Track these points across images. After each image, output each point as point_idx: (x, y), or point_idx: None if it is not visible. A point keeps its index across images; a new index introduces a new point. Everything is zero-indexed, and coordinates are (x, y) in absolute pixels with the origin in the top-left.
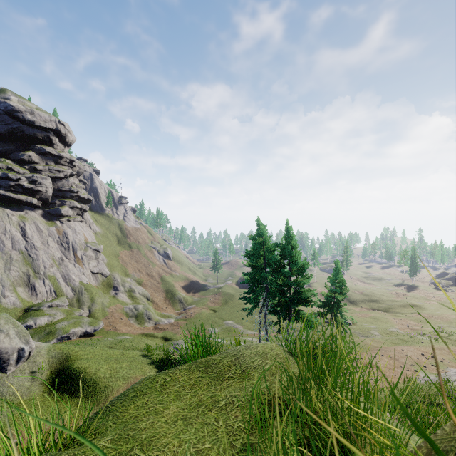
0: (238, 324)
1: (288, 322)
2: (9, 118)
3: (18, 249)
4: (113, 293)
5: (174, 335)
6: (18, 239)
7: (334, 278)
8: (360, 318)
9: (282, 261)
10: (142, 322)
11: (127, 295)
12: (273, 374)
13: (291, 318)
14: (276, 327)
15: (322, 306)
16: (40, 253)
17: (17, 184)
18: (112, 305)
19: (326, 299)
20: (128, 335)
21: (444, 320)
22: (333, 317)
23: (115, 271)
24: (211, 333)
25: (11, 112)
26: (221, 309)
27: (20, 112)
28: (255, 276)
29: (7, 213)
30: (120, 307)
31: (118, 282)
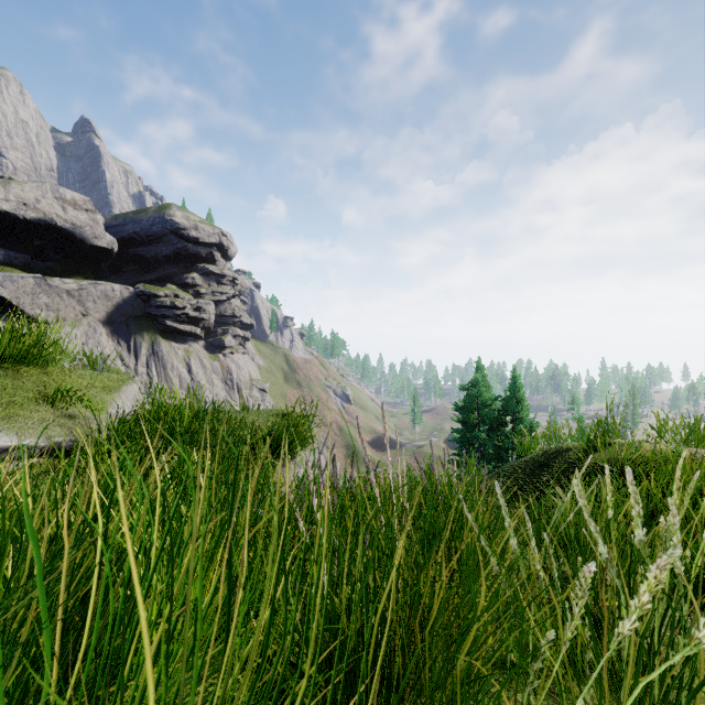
0: None
1: None
2: (175, 238)
3: (185, 388)
4: None
5: None
6: (184, 376)
7: None
8: None
9: (500, 417)
10: None
11: None
12: None
13: None
14: None
15: None
16: (206, 393)
17: (183, 313)
18: None
19: None
20: None
21: None
22: None
23: None
24: None
25: (177, 230)
26: None
27: (185, 230)
28: (464, 434)
29: (174, 347)
30: None
31: None
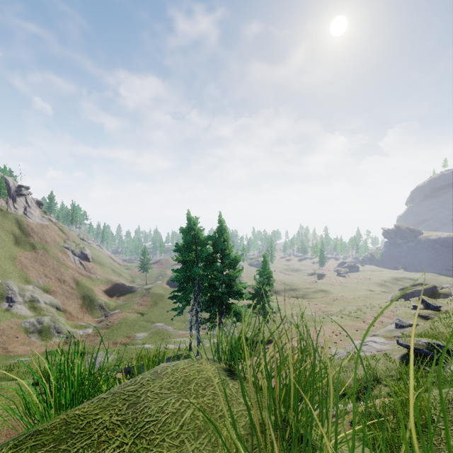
0: (168, 325)
1: (220, 317)
2: None
3: None
4: (6, 305)
5: (91, 348)
6: None
7: (262, 271)
8: (283, 306)
9: (214, 255)
10: (48, 337)
11: (28, 306)
12: (200, 431)
13: (222, 313)
14: (207, 323)
15: (252, 298)
16: None
17: None
18: (3, 321)
19: (255, 291)
20: (26, 356)
21: (345, 301)
22: (261, 307)
23: (10, 278)
24: (138, 339)
25: None
26: (149, 311)
27: None
28: (185, 271)
29: None
30: (16, 322)
31: (14, 291)
